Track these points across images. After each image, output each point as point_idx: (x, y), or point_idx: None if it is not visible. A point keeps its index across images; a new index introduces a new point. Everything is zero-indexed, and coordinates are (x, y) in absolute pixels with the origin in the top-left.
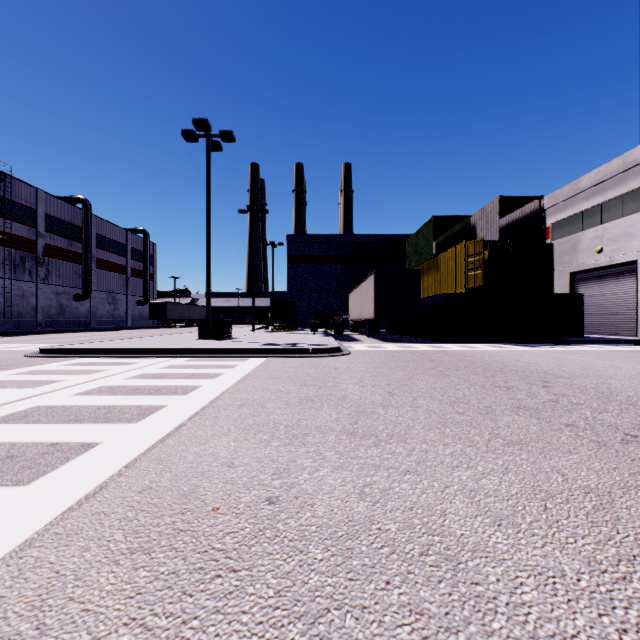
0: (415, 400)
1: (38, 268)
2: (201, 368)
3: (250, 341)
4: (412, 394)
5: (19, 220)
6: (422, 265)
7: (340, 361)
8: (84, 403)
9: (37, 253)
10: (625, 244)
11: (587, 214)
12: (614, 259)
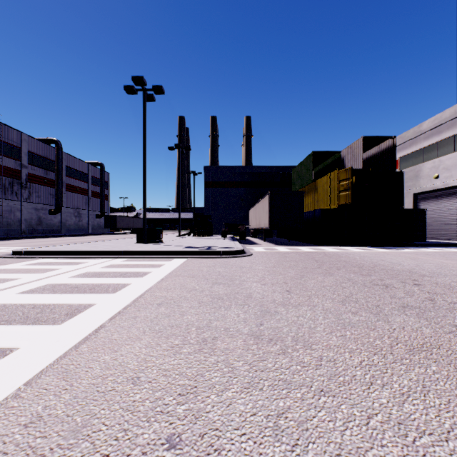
0: (310, 298)
1: (22, 190)
2: (134, 267)
3: (175, 245)
4: (307, 292)
5: (8, 155)
6: (304, 188)
7: (244, 261)
8: (24, 302)
9: (21, 179)
10: (456, 172)
11: (427, 150)
12: (448, 183)
